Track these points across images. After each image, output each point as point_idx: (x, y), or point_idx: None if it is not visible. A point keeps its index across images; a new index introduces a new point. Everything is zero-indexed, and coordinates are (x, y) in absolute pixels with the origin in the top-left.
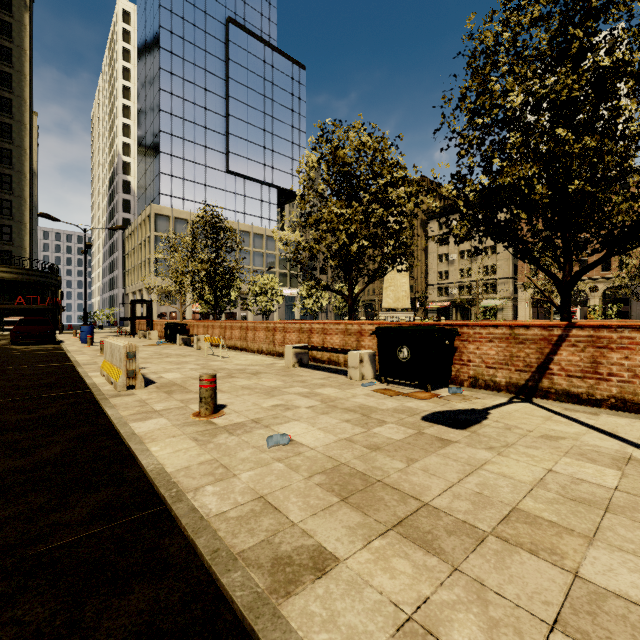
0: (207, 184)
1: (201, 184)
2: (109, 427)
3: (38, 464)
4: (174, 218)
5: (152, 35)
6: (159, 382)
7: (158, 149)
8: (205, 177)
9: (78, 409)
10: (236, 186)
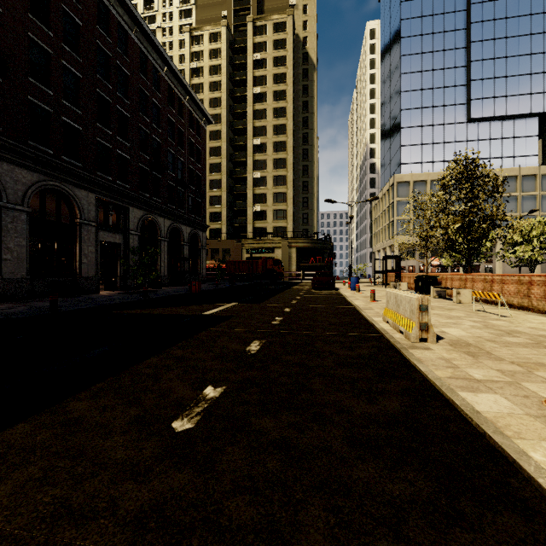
0: (445, 141)
1: (439, 143)
2: (431, 388)
3: (388, 418)
4: (413, 182)
5: (393, 33)
6: (446, 338)
7: (399, 126)
8: (443, 135)
9: (385, 355)
10: (479, 132)
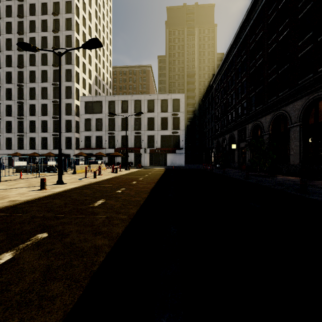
0: None
1: None
2: None
3: None
4: None
5: None
6: None
7: None
8: None
9: None
10: None
